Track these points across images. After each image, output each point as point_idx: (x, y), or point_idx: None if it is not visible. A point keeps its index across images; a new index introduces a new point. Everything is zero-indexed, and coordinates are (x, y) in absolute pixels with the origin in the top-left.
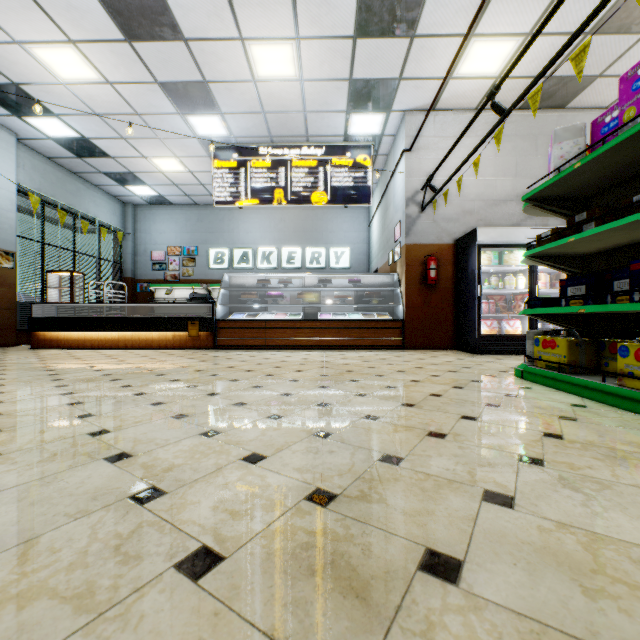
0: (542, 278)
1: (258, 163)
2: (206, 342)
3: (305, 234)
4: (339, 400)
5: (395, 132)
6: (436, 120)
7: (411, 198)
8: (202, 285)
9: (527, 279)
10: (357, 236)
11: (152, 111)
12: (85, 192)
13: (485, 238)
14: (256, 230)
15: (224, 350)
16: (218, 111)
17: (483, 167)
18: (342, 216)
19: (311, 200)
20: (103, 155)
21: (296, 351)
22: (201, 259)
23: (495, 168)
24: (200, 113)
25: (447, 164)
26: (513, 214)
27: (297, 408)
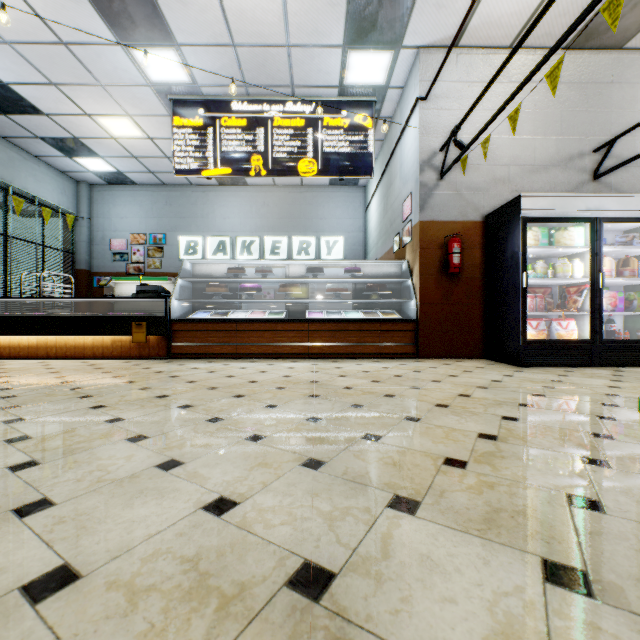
0: (606, 264)
1: (230, 121)
2: (157, 349)
3: (292, 221)
4: (355, 542)
5: (403, 82)
6: (459, 60)
7: (427, 161)
8: (170, 279)
9: (585, 265)
10: (352, 223)
11: (82, 39)
12: (21, 163)
13: (533, 208)
14: (235, 215)
15: (180, 360)
16: (172, 41)
17: (519, 122)
18: (334, 200)
19: (297, 170)
20: (33, 111)
21: (276, 362)
22: (170, 249)
23: (534, 124)
24: (148, 44)
25: (473, 118)
26: (557, 184)
27: (221, 622)
